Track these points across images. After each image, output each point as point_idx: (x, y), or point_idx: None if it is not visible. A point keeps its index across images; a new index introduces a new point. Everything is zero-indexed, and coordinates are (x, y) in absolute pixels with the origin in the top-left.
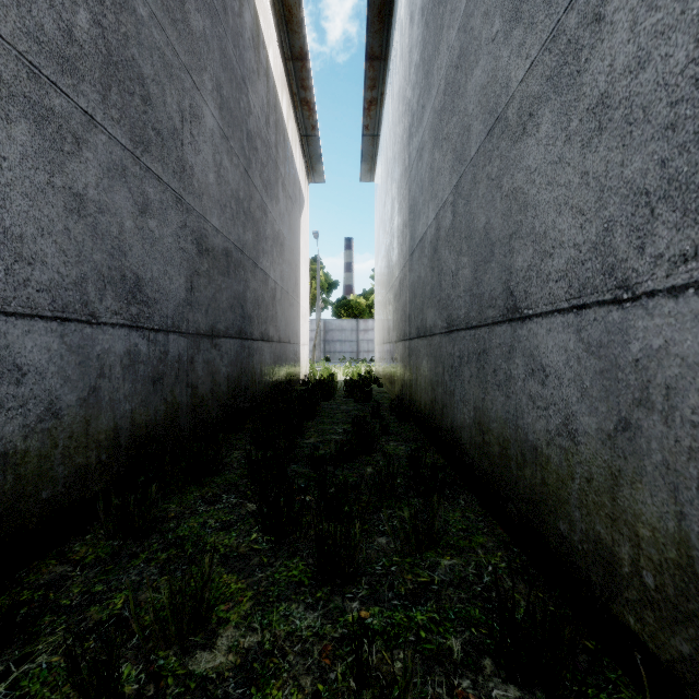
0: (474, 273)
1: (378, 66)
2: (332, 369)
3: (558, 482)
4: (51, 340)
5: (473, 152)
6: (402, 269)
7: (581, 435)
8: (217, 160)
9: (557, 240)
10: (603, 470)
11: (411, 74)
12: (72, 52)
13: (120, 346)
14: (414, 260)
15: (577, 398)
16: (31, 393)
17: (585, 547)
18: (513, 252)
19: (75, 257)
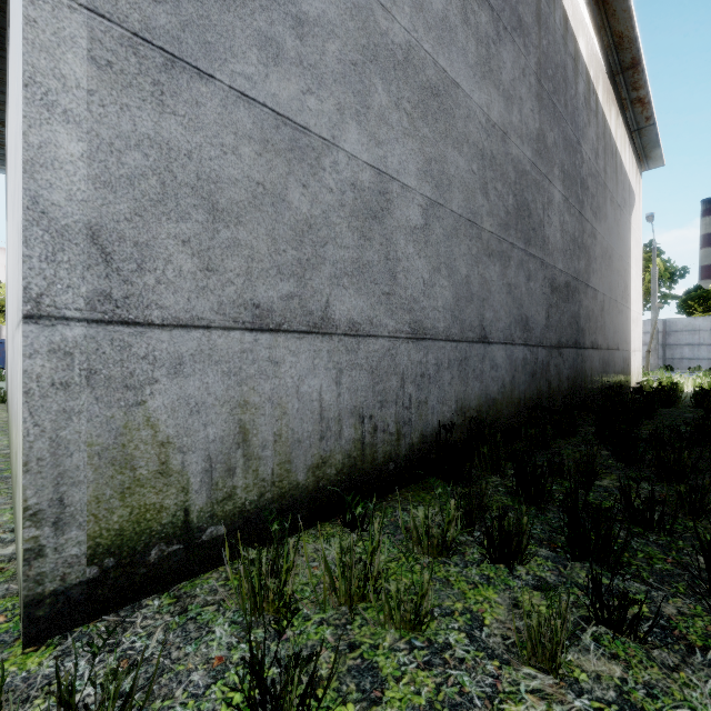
0: None
1: None
2: (675, 379)
3: None
4: (503, 353)
5: None
6: None
7: None
8: (561, 220)
9: None
10: None
11: None
12: (507, 219)
13: (520, 355)
14: None
15: None
16: (498, 376)
17: None
18: None
19: (508, 314)
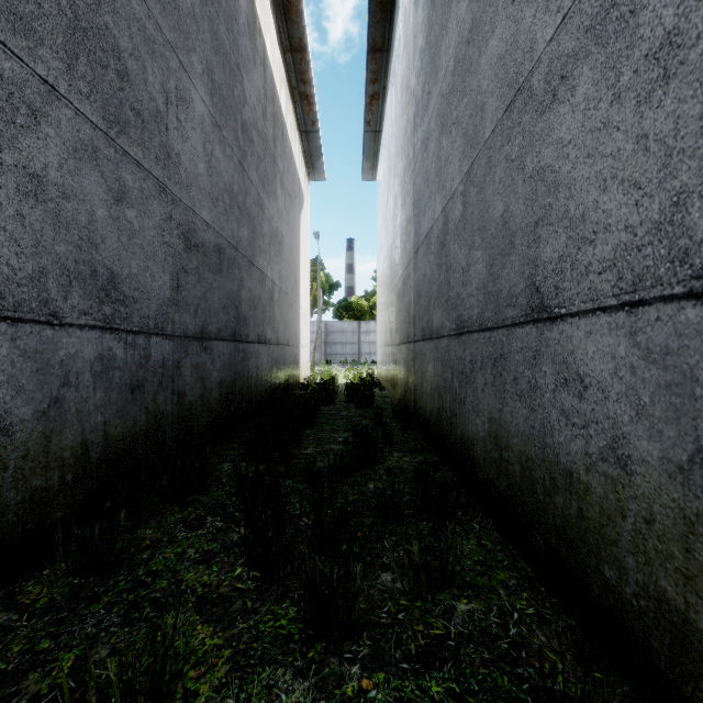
0: (489, 268)
1: (380, 58)
2: (333, 372)
3: (602, 517)
4: None
5: (488, 133)
6: (406, 268)
7: (636, 463)
8: (208, 149)
9: (601, 223)
10: (671, 511)
11: (415, 61)
12: (27, 10)
13: (90, 351)
14: (419, 258)
15: (630, 416)
16: None
17: (643, 604)
18: (540, 242)
19: (32, 247)
